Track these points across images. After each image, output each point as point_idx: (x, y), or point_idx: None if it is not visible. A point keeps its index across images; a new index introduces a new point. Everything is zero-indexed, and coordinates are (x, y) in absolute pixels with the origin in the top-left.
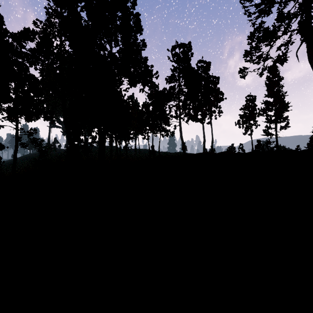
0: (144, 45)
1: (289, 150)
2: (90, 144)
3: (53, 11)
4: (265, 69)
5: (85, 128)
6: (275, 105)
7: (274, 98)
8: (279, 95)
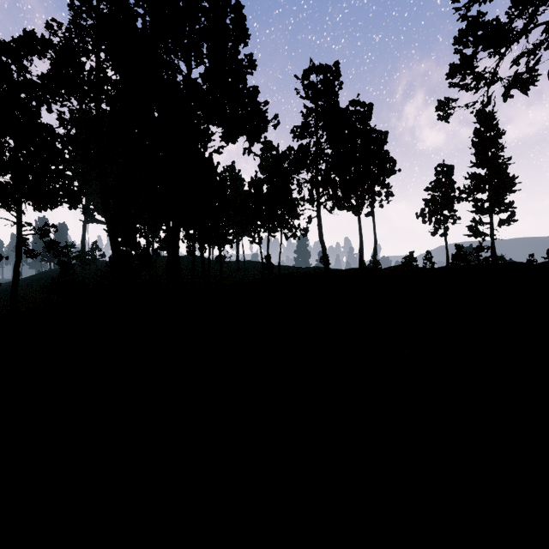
0: (251, 64)
1: (516, 263)
2: (155, 252)
3: (83, 4)
4: (489, 103)
5: (145, 222)
6: (490, 181)
7: (489, 169)
8: (497, 163)
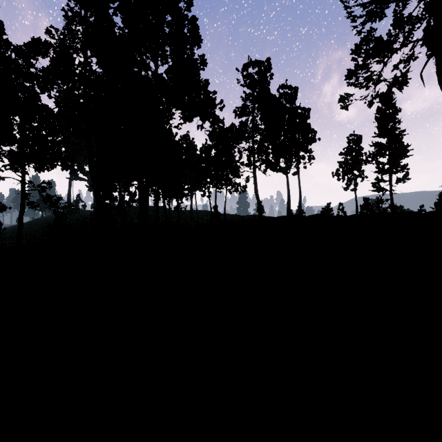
0: (203, 62)
1: (409, 212)
2: (127, 204)
3: (74, 15)
4: (377, 97)
5: (120, 181)
6: (389, 148)
7: (388, 138)
8: (394, 134)
